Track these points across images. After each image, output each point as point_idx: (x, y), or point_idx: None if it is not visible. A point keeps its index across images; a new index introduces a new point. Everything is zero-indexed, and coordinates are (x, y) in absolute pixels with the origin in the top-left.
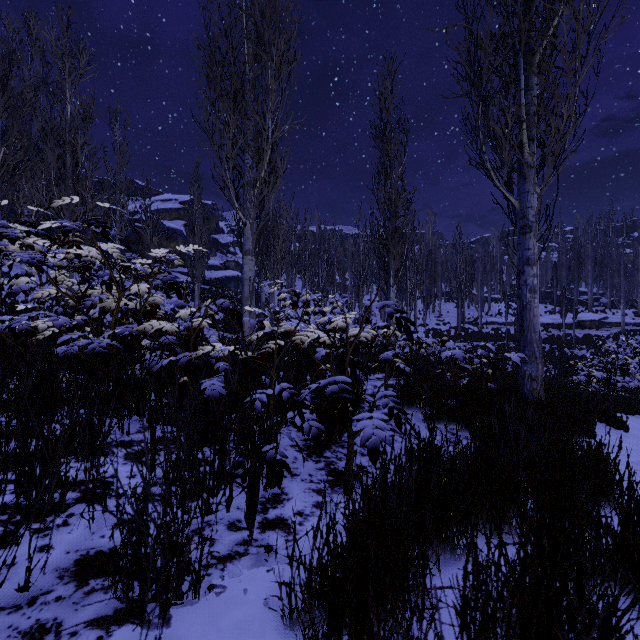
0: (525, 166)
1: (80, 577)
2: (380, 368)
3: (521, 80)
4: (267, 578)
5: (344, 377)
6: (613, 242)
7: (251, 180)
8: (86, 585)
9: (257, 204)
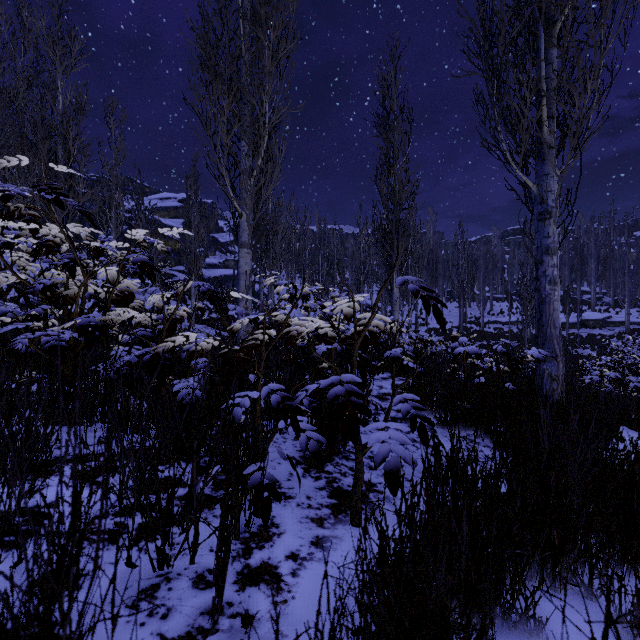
0: (545, 145)
1: None
2: (384, 367)
3: (541, 50)
4: None
5: (352, 376)
6: (616, 241)
7: (247, 168)
8: None
9: (253, 193)
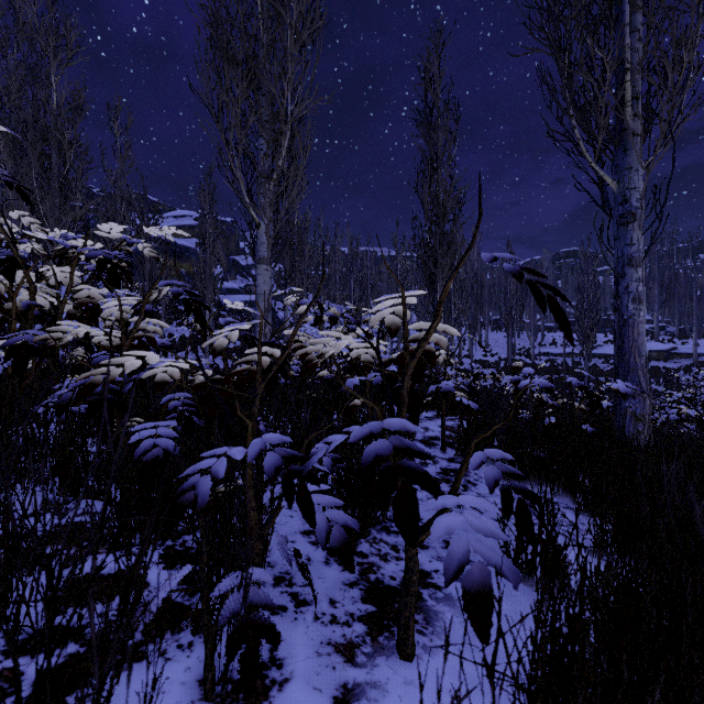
0: (629, 130)
1: None
2: (428, 404)
3: (625, 12)
4: None
5: (402, 421)
6: (681, 264)
7: (266, 170)
8: None
9: (273, 199)
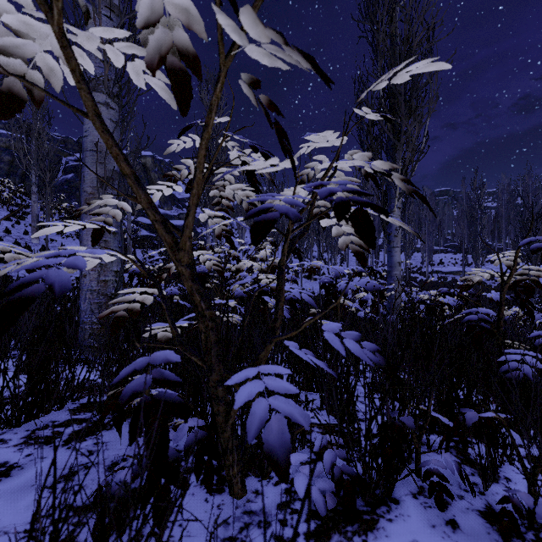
0: None
1: None
2: None
3: None
4: None
5: None
6: None
7: None
8: None
9: None
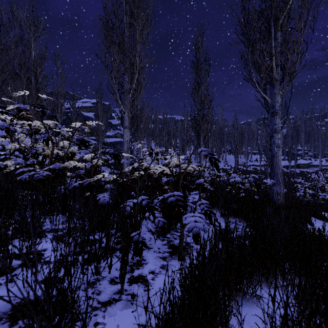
0: (274, 79)
1: (13, 318)
2: (196, 188)
3: (272, 33)
4: (132, 317)
5: (178, 192)
6: (315, 123)
7: (128, 89)
8: (16, 324)
9: (131, 102)
